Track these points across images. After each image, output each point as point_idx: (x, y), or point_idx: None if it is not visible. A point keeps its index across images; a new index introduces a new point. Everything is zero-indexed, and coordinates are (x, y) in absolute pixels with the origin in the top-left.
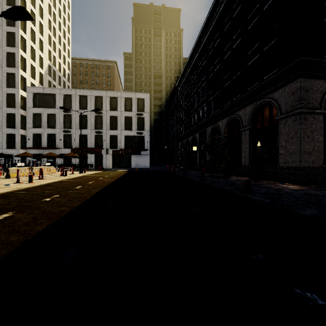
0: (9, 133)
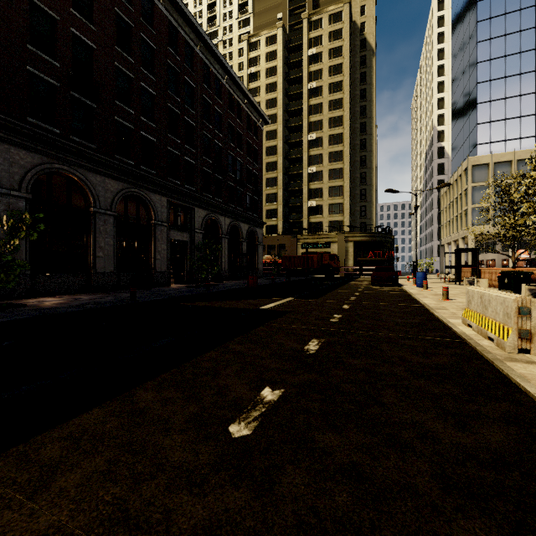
0: None
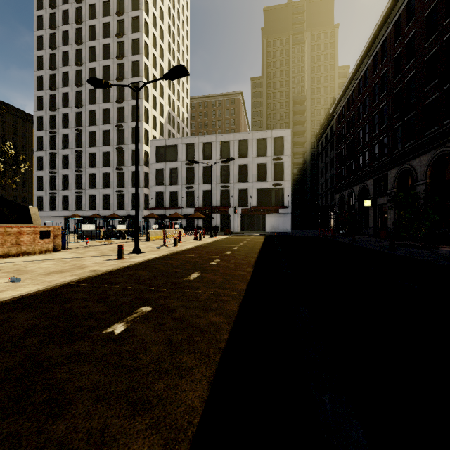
0: (134, 192)
